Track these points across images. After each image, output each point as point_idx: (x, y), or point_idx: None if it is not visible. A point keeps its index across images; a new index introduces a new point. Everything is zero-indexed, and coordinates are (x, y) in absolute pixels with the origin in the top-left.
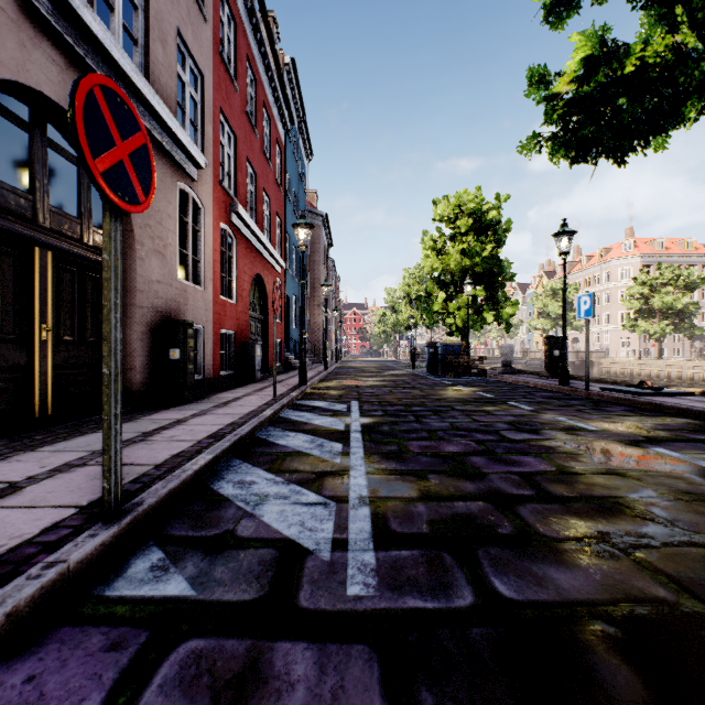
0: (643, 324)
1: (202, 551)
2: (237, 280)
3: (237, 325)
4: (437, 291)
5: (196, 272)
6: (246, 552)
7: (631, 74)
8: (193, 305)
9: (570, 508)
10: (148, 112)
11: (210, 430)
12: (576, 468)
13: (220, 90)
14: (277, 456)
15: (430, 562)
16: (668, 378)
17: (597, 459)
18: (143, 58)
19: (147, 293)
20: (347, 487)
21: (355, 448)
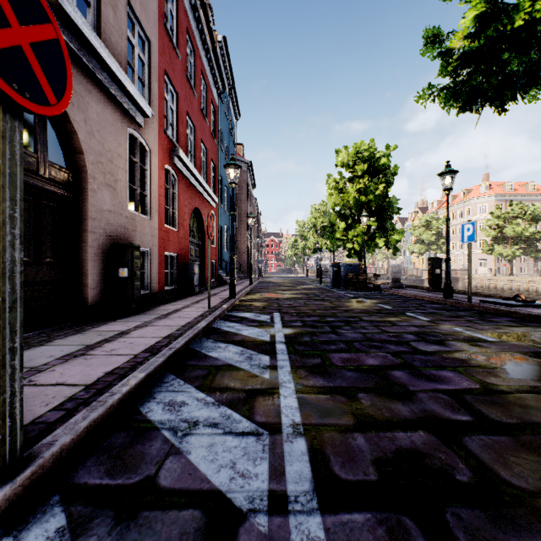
0: (498, 248)
1: (112, 514)
2: (179, 212)
3: (179, 248)
4: (339, 222)
5: (144, 204)
6: (165, 516)
7: (518, 29)
8: (141, 232)
9: (520, 440)
10: (99, 65)
11: (149, 342)
12: (499, 385)
13: (165, 55)
14: (208, 370)
15: (392, 536)
16: (518, 290)
17: (514, 374)
18: (96, 19)
19: (98, 220)
20: (278, 410)
21: (281, 361)
